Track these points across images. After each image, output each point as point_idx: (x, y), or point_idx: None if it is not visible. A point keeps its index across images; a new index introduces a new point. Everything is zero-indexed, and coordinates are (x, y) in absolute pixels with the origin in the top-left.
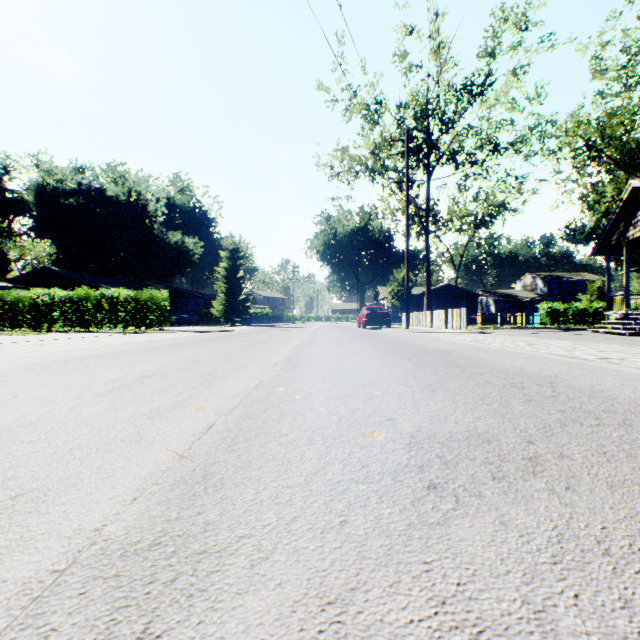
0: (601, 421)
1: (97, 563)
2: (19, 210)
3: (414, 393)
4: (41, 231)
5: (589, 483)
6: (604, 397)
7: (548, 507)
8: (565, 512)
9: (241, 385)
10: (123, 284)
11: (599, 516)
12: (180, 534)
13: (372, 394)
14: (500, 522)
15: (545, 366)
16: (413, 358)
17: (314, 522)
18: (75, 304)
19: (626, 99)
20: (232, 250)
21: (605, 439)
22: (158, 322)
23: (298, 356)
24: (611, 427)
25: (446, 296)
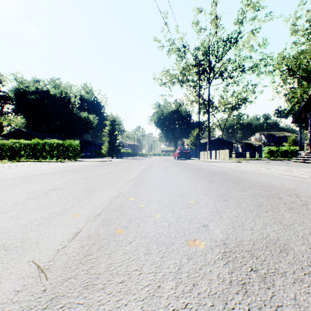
0: None
1: None
2: (7, 101)
3: (214, 202)
4: (17, 111)
5: None
6: None
7: None
8: None
9: (107, 196)
10: (58, 138)
11: None
12: None
13: (188, 203)
14: None
15: (283, 182)
16: (207, 177)
17: None
18: (32, 147)
19: (308, 45)
20: (112, 121)
21: None
22: (74, 156)
23: (143, 175)
24: None
25: (217, 143)
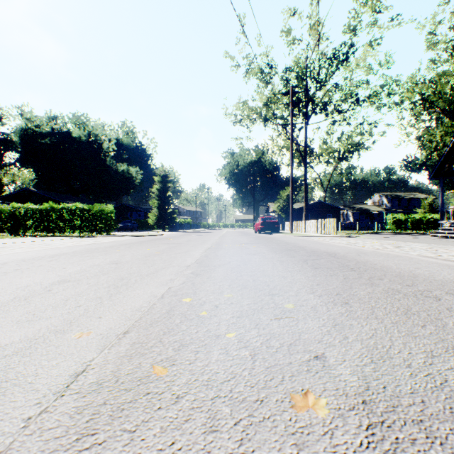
0: None
1: None
2: (8, 147)
3: (328, 306)
4: (24, 162)
5: None
6: None
7: None
8: None
9: (147, 294)
10: (84, 201)
11: None
12: None
13: (283, 308)
14: None
15: (431, 269)
16: (307, 260)
17: None
18: (43, 215)
19: (452, 64)
20: (163, 176)
21: None
22: (105, 228)
23: (208, 258)
24: None
25: (318, 210)
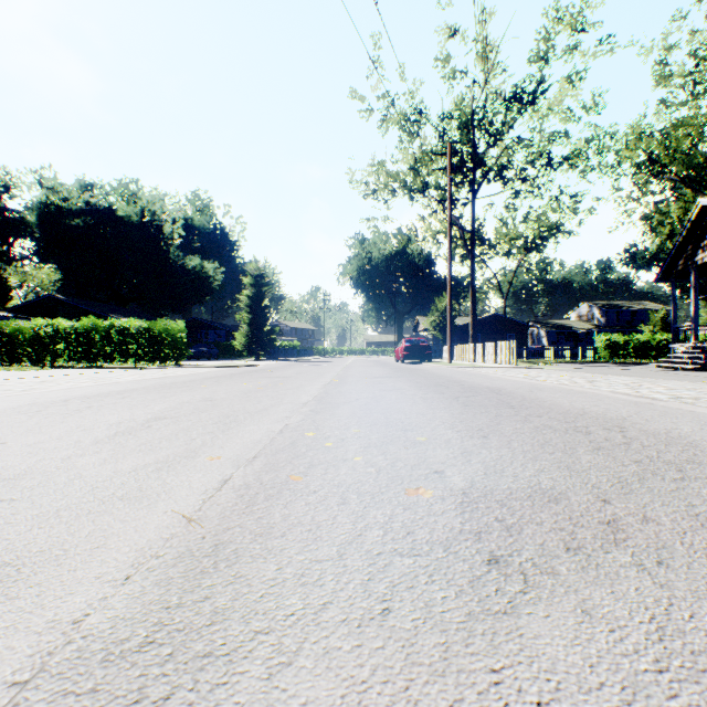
0: (686, 474)
1: (70, 672)
2: (20, 232)
3: (463, 439)
4: (44, 255)
5: (685, 556)
6: (684, 444)
7: (640, 589)
8: (662, 596)
9: (264, 429)
10: (135, 314)
11: (705, 602)
12: (180, 628)
13: (415, 440)
14: (583, 611)
15: (610, 407)
16: (459, 397)
17: (349, 611)
18: (81, 336)
19: (693, 108)
20: (256, 276)
21: (694, 497)
22: (173, 356)
23: (329, 395)
24: (699, 482)
25: (493, 327)
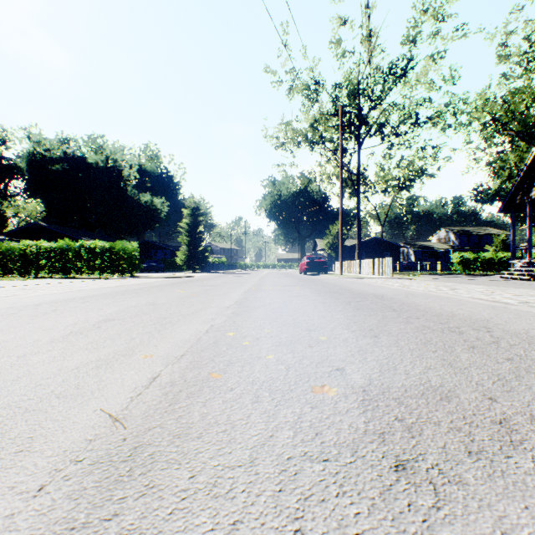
0: None
1: None
2: (13, 175)
3: (358, 338)
4: (32, 192)
5: None
6: None
7: None
8: None
9: (193, 330)
10: (101, 237)
11: None
12: None
13: (318, 339)
14: (503, 533)
15: (473, 310)
16: (351, 302)
17: (260, 533)
18: (58, 254)
19: (527, 80)
20: (193, 208)
21: None
22: (129, 269)
23: (248, 300)
24: None
25: (373, 247)
